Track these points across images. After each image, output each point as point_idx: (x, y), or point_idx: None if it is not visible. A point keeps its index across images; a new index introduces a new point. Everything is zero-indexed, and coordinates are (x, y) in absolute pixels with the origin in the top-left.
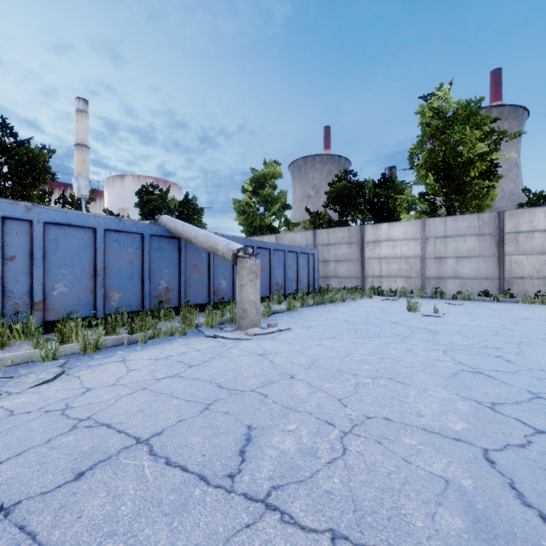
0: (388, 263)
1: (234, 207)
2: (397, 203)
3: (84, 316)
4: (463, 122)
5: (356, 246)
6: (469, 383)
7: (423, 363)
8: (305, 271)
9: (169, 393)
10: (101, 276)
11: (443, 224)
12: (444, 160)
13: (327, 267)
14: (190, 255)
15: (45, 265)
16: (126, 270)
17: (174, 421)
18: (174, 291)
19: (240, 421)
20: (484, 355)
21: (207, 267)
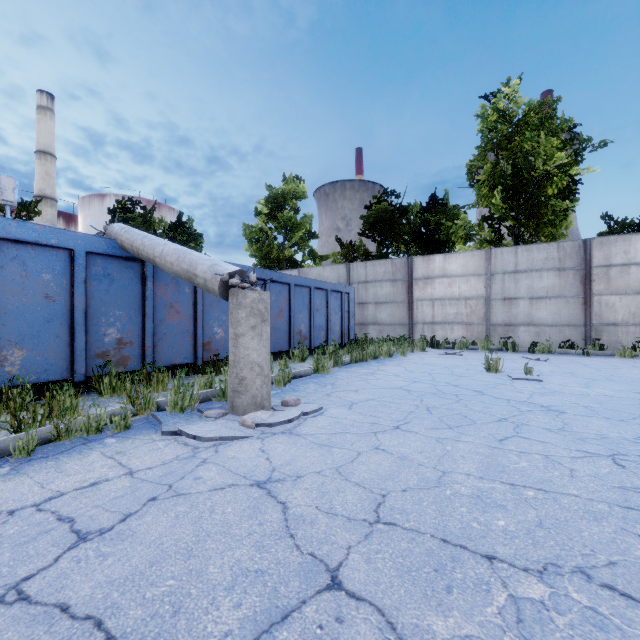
0: (443, 305)
1: (244, 234)
2: (451, 230)
3: None
4: (536, 127)
5: (401, 283)
6: None
7: (610, 503)
8: (338, 316)
9: None
10: None
11: (513, 256)
12: (515, 174)
13: (364, 311)
14: (163, 288)
15: None
16: (38, 311)
17: None
18: (133, 345)
19: None
20: None
21: (192, 308)
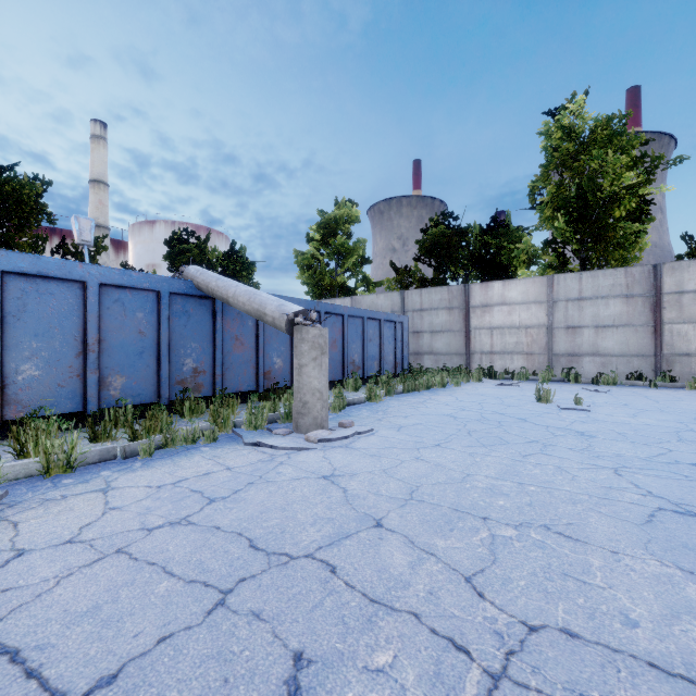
0: (502, 334)
1: (295, 261)
2: (512, 255)
3: (69, 412)
4: (603, 145)
5: (458, 311)
6: (686, 538)
7: (591, 495)
8: (391, 346)
9: (159, 564)
10: (93, 353)
11: (577, 282)
12: (579, 196)
13: (419, 340)
14: (230, 323)
15: (4, 336)
16: (134, 344)
17: (150, 640)
18: (206, 373)
19: (280, 639)
20: (681, 478)
21: (255, 340)
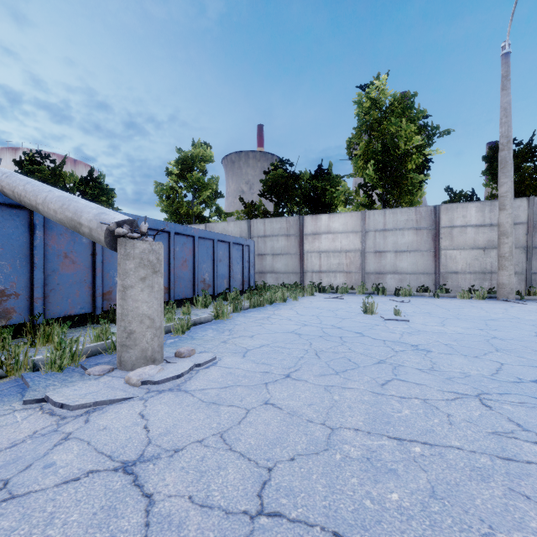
0: (328, 257)
1: (155, 191)
2: (334, 195)
3: None
4: (399, 115)
5: (294, 238)
6: None
7: (491, 455)
8: (239, 266)
9: None
10: None
11: (382, 217)
12: (384, 151)
13: (263, 261)
14: (56, 238)
15: None
16: None
17: None
18: (19, 296)
19: None
20: None
21: (91, 258)
